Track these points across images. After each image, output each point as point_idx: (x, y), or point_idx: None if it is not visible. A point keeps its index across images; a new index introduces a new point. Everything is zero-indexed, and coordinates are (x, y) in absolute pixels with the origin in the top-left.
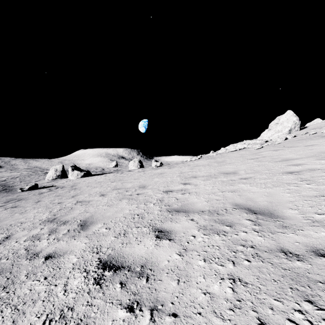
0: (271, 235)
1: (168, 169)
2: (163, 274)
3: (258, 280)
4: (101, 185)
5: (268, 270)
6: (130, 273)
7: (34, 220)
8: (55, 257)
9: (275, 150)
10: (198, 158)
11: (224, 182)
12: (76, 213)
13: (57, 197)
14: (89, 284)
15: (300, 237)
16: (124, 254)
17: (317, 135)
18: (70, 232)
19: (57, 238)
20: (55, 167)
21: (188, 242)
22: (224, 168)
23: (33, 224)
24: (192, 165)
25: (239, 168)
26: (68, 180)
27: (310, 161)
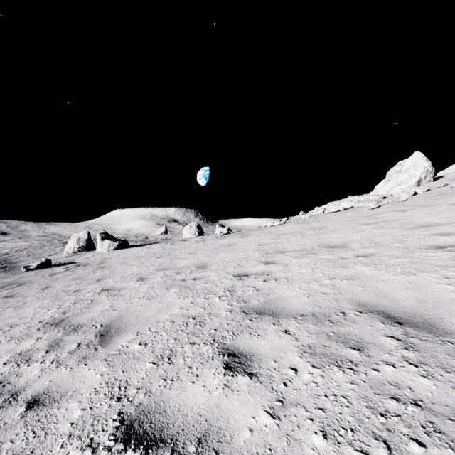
0: (447, 376)
1: (239, 239)
2: None
3: None
4: (141, 262)
5: None
6: None
7: (31, 321)
8: (44, 405)
9: (401, 210)
10: (283, 222)
11: (330, 261)
12: (97, 311)
13: (75, 280)
14: None
15: None
16: (166, 405)
17: None
18: (81, 348)
19: (58, 360)
20: (77, 235)
21: (286, 383)
22: (325, 238)
23: (28, 328)
24: (275, 233)
25: (351, 238)
26: (95, 254)
27: None
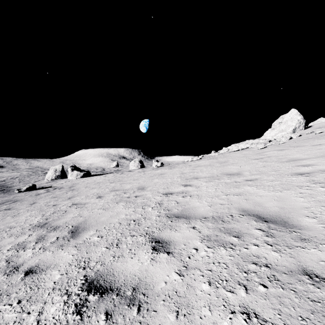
0: (288, 251)
1: (168, 170)
2: (159, 302)
3: (280, 317)
4: (99, 186)
5: (292, 302)
6: (119, 299)
7: (24, 224)
8: (36, 273)
9: (280, 149)
10: (200, 158)
11: (227, 183)
12: (69, 217)
13: (53, 198)
14: (68, 312)
15: (324, 254)
16: (114, 270)
17: (324, 134)
18: (59, 240)
19: (44, 247)
20: (54, 167)
21: (189, 257)
22: (227, 168)
23: (22, 229)
24: (193, 166)
25: (244, 169)
26: (67, 180)
27: (321, 162)
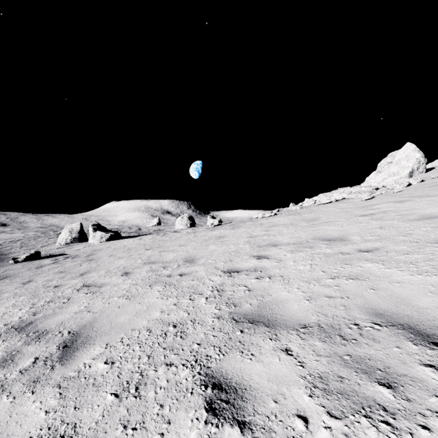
0: None
1: (230, 231)
2: None
3: None
4: (129, 255)
5: None
6: None
7: None
8: None
9: (398, 201)
10: (274, 213)
11: (329, 256)
12: (70, 312)
13: (59, 274)
14: None
15: None
16: None
17: None
18: (36, 365)
19: (3, 383)
20: (69, 226)
21: None
22: (320, 230)
23: None
24: (267, 225)
25: (348, 230)
26: (87, 245)
27: None
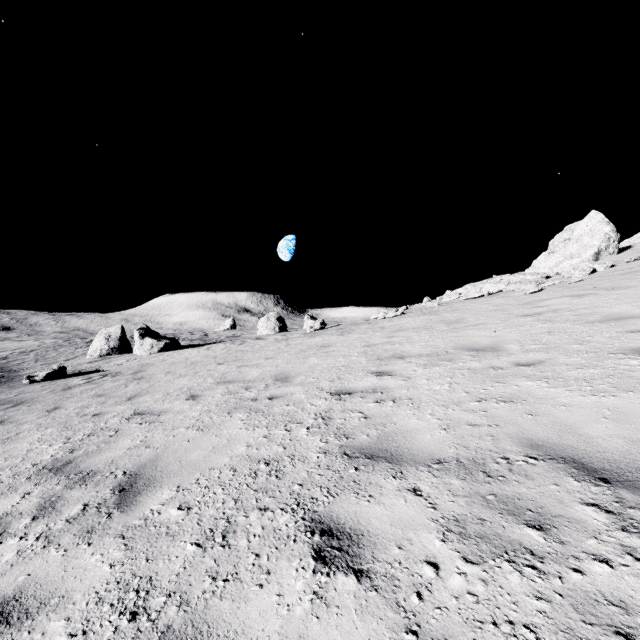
0: None
1: (338, 337)
2: None
3: None
4: (195, 371)
5: None
6: None
7: (22, 463)
8: (9, 623)
9: (576, 295)
10: (401, 312)
11: (475, 371)
12: (121, 448)
13: (97, 398)
14: None
15: None
16: (212, 632)
17: None
18: (87, 513)
19: (47, 534)
20: (106, 330)
21: (420, 593)
22: (465, 336)
23: (15, 476)
24: (390, 329)
25: (504, 337)
26: (131, 358)
27: None
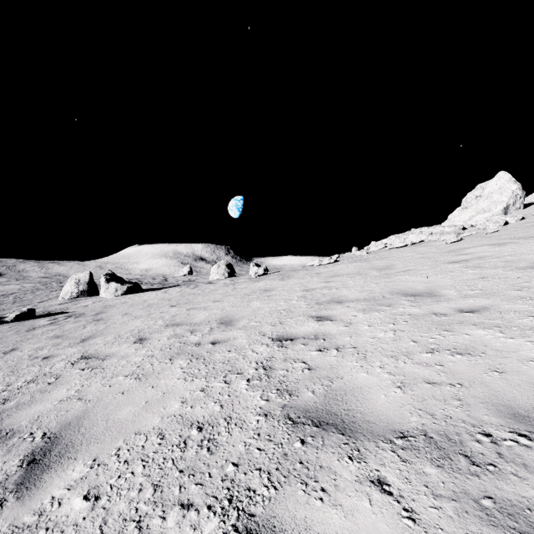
0: None
1: (279, 282)
2: None
3: None
4: (149, 313)
5: None
6: None
7: None
8: None
9: (496, 243)
10: (335, 260)
11: (418, 317)
12: (54, 399)
13: (54, 340)
14: None
15: None
16: None
17: None
18: None
19: None
20: (76, 276)
21: None
22: (399, 281)
23: None
24: (326, 274)
25: (438, 282)
26: (97, 300)
27: None
